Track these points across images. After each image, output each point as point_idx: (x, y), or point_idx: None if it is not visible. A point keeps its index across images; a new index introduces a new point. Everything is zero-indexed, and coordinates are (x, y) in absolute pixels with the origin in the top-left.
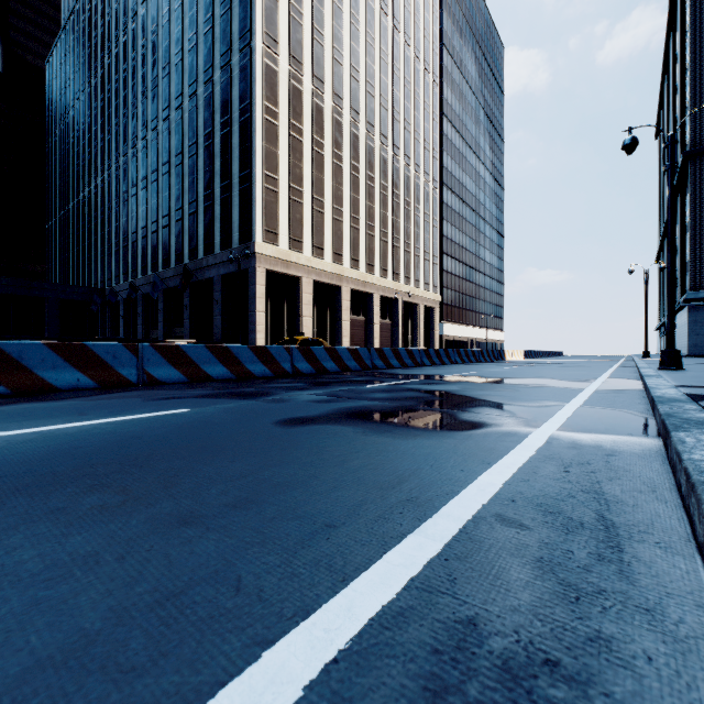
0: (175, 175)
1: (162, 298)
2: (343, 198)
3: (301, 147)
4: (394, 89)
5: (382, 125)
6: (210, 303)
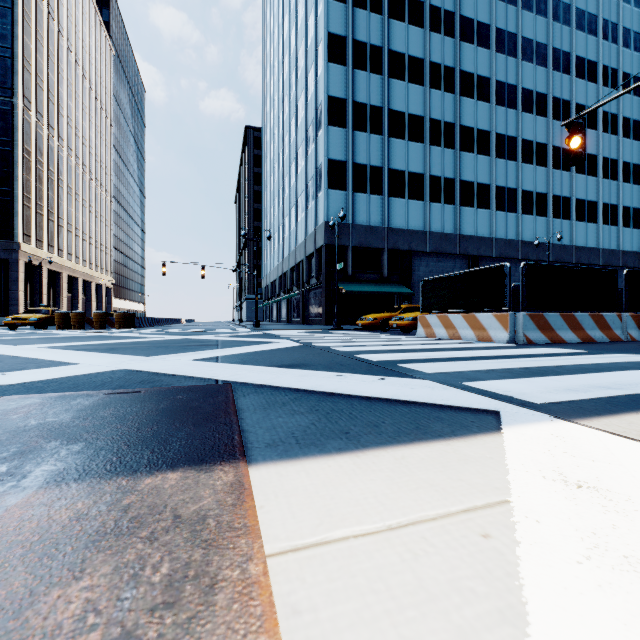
0: None
1: None
2: (64, 210)
3: (43, 176)
4: (90, 132)
5: (84, 158)
6: None
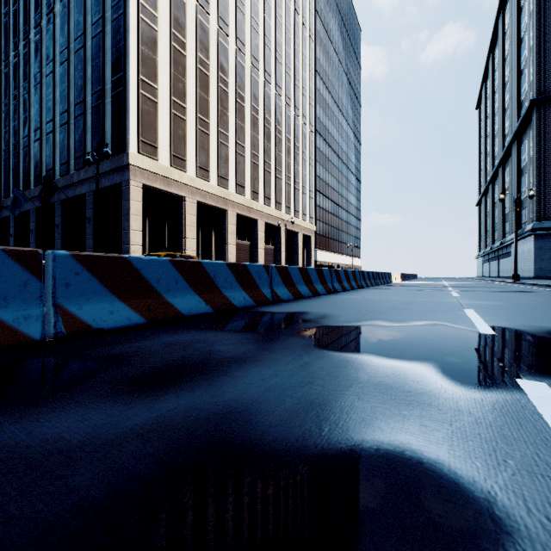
0: (46, 85)
1: (33, 217)
2: (229, 124)
3: (184, 62)
4: (276, 33)
5: (266, 63)
6: (84, 222)
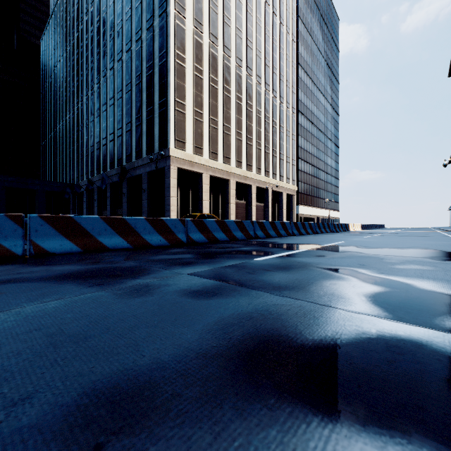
0: (117, 106)
1: (109, 189)
2: (231, 119)
3: (202, 83)
4: (265, 45)
5: (257, 69)
6: (140, 191)
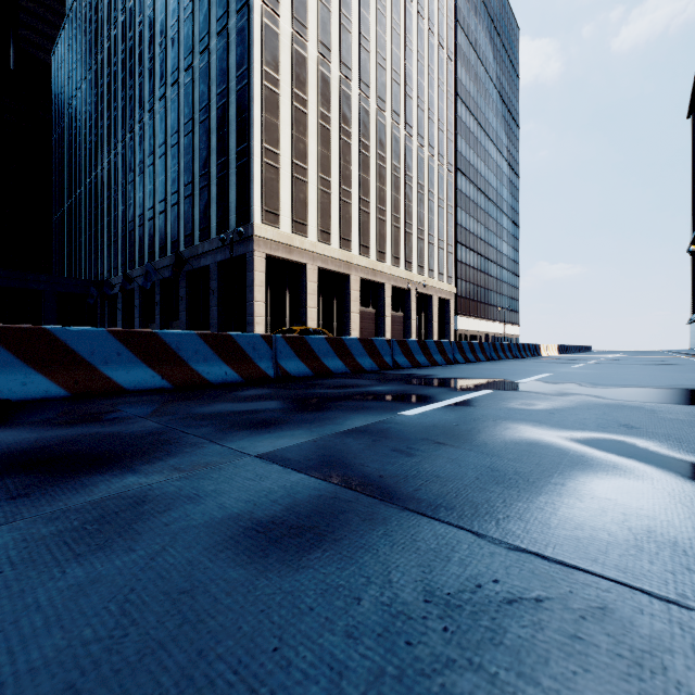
0: (171, 156)
1: (158, 289)
2: (352, 178)
3: (306, 120)
4: (406, 63)
5: (393, 101)
6: (207, 293)
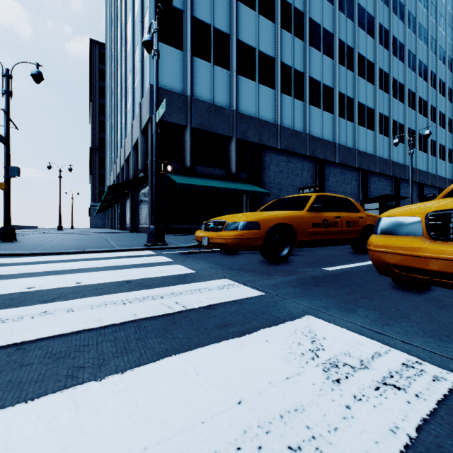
0: None
1: None
2: None
3: None
4: None
5: None
6: None
